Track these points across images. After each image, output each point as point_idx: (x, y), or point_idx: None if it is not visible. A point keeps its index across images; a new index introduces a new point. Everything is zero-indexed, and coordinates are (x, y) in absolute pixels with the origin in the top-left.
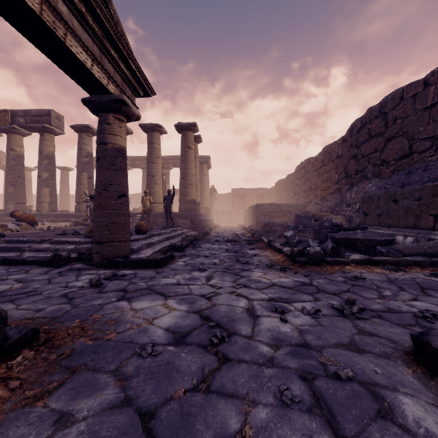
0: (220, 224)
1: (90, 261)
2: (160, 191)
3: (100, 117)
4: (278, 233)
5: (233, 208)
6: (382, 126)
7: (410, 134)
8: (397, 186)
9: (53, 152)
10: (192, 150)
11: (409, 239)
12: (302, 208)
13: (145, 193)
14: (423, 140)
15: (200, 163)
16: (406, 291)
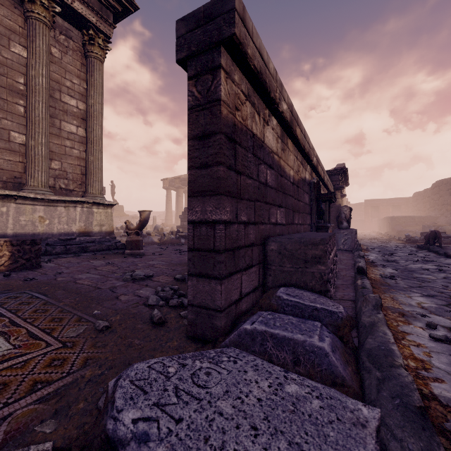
0: None
1: None
2: None
3: None
4: None
5: (366, 217)
6: None
7: None
8: None
9: None
10: None
11: None
12: (434, 219)
13: None
14: None
15: None
16: None
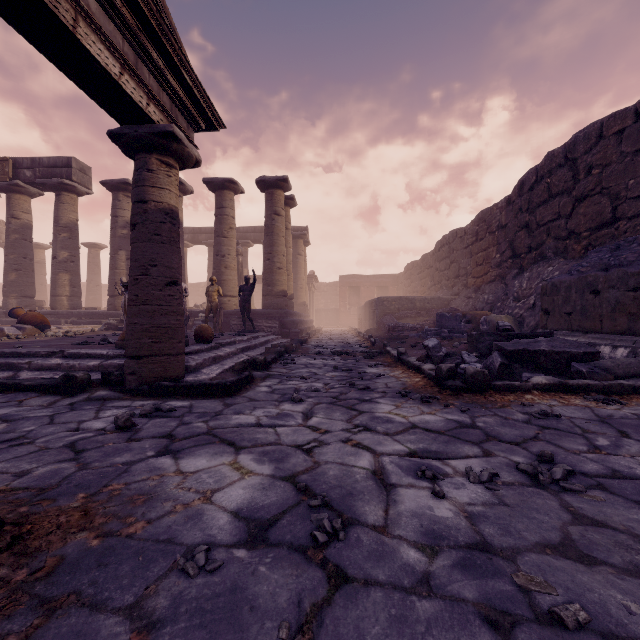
0: (323, 327)
1: (122, 385)
2: (234, 278)
3: (138, 160)
4: (411, 340)
5: (342, 304)
6: (570, 179)
7: (613, 191)
8: (598, 269)
9: (74, 220)
10: (282, 217)
11: (621, 352)
12: (445, 304)
13: (211, 281)
14: (635, 200)
15: (294, 238)
16: (631, 439)
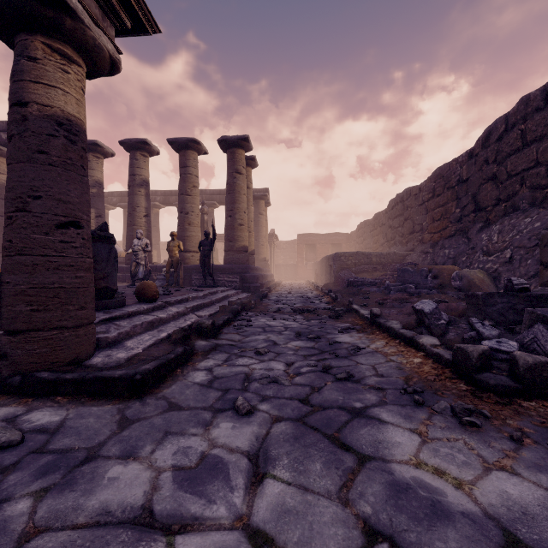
0: (283, 281)
1: None
2: (197, 234)
3: (16, 45)
4: (374, 296)
5: (300, 260)
6: None
7: None
8: None
9: None
10: (243, 175)
11: None
12: (400, 259)
13: (172, 236)
14: None
15: (256, 199)
16: None
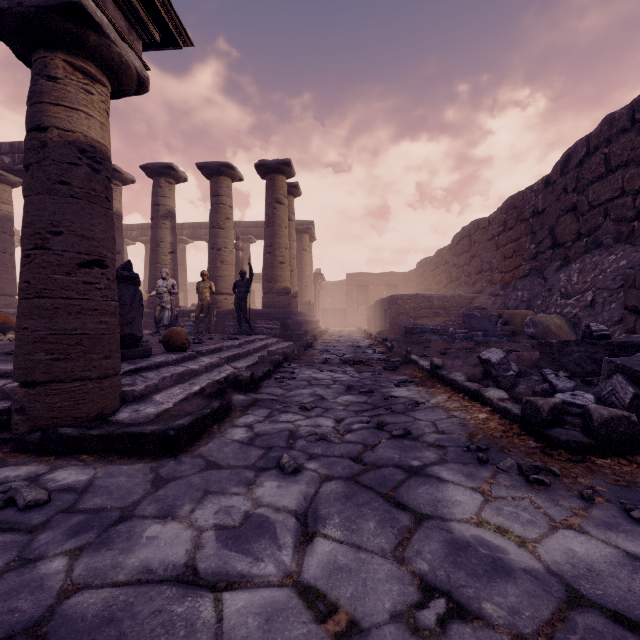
0: (330, 328)
1: (8, 428)
2: (231, 274)
3: (34, 63)
4: (436, 345)
5: (350, 303)
6: (639, 145)
7: None
8: None
9: None
10: (284, 206)
11: None
12: (466, 302)
13: (202, 276)
14: None
15: (299, 233)
16: None
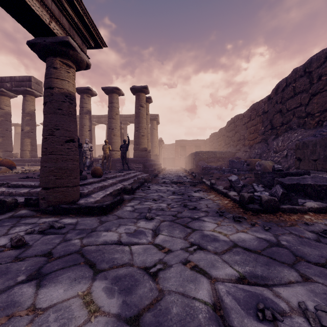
0: (166, 167)
1: (37, 206)
2: (118, 141)
3: (47, 61)
4: (216, 175)
5: (176, 155)
6: (307, 83)
7: None
8: None
9: (33, 110)
10: (144, 108)
11: None
12: (232, 155)
13: (105, 142)
14: None
15: (151, 120)
16: None
